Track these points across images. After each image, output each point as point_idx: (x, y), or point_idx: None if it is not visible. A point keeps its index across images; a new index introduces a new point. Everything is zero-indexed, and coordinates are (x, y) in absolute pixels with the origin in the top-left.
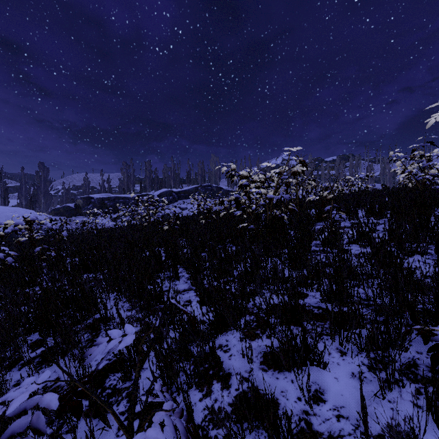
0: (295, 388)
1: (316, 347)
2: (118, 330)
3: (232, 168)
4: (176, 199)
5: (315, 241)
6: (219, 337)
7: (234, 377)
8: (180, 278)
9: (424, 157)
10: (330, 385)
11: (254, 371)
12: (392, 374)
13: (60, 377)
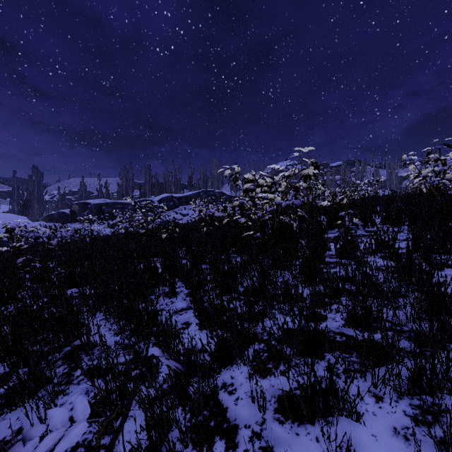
0: (322, 450)
1: (347, 393)
2: (63, 410)
3: (236, 171)
4: (177, 205)
5: (329, 251)
6: (223, 373)
7: (242, 432)
8: (177, 294)
9: (440, 160)
10: (367, 447)
11: (267, 423)
12: (451, 435)
13: (22, 427)
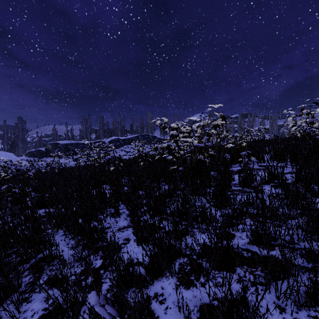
0: None
1: (257, 308)
2: None
3: (164, 121)
4: (122, 144)
5: (233, 181)
6: (155, 284)
7: None
8: (121, 214)
9: (310, 114)
10: None
11: None
12: None
13: None
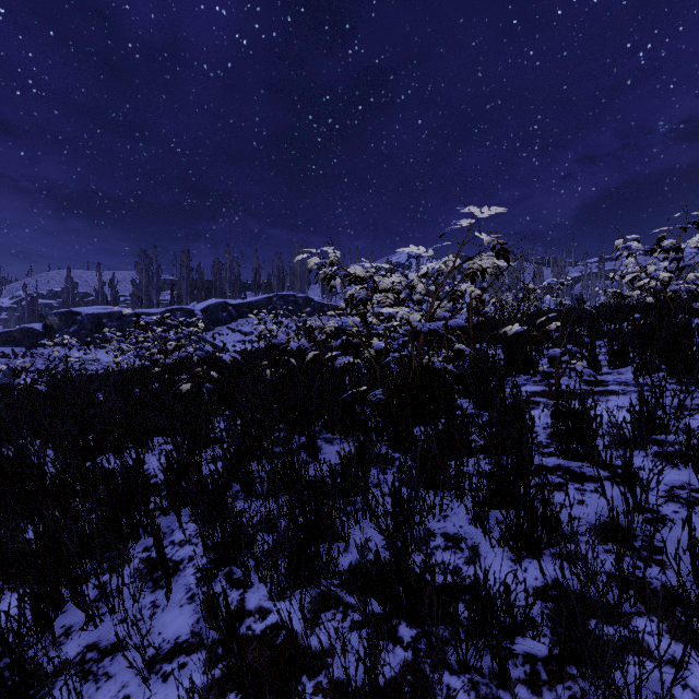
0: None
1: None
2: None
3: (331, 258)
4: (234, 317)
5: (530, 433)
6: None
7: None
8: (178, 570)
9: (680, 251)
10: None
11: None
12: None
13: None
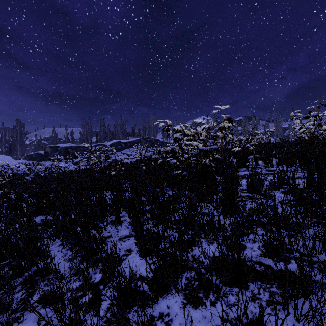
0: None
1: None
2: None
3: (168, 124)
4: (124, 148)
5: (240, 186)
6: (160, 302)
7: None
8: (122, 222)
9: (319, 117)
10: None
11: None
12: None
13: None
